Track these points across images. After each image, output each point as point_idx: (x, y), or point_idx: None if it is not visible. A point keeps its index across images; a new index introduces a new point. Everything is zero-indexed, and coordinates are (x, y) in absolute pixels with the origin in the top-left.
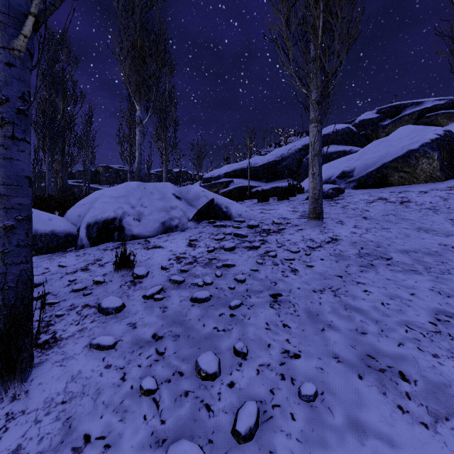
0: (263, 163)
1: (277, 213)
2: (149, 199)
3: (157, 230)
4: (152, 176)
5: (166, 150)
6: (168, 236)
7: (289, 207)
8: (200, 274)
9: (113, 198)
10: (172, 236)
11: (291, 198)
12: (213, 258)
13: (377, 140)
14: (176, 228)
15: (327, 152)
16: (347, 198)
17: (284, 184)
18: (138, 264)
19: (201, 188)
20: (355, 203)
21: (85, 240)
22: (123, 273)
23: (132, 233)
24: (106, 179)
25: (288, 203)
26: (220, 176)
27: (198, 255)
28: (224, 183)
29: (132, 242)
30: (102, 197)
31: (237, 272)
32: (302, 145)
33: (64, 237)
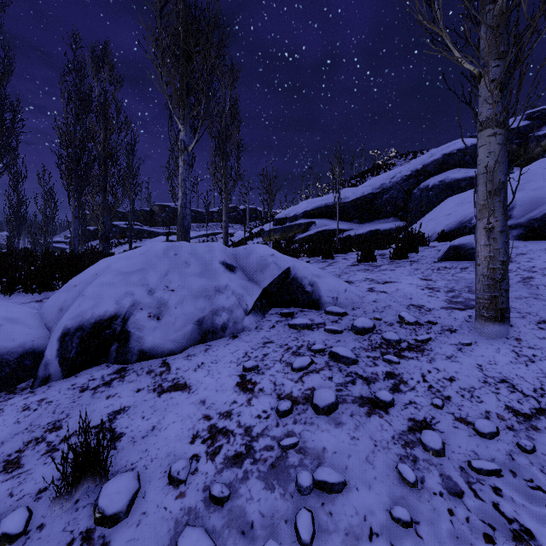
0: (356, 197)
1: (400, 292)
2: (180, 275)
3: (188, 338)
4: (215, 215)
5: (226, 184)
6: (206, 352)
7: (417, 277)
8: (256, 522)
9: (121, 276)
10: (213, 352)
11: (412, 255)
12: (291, 445)
13: (545, 158)
14: (223, 331)
15: (451, 180)
16: (518, 259)
17: (387, 225)
18: (126, 450)
19: (269, 249)
20: (543, 271)
21: (54, 364)
22: (82, 490)
23: (141, 347)
24: (162, 219)
25: (411, 268)
26: (298, 216)
27: (256, 423)
28: (302, 225)
29: (138, 366)
30: (104, 273)
31: (356, 525)
32: (411, 170)
33: (14, 363)
